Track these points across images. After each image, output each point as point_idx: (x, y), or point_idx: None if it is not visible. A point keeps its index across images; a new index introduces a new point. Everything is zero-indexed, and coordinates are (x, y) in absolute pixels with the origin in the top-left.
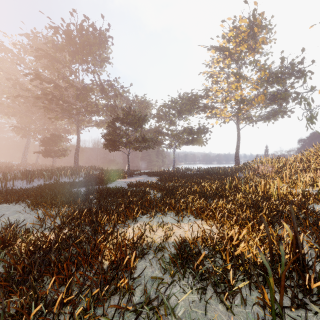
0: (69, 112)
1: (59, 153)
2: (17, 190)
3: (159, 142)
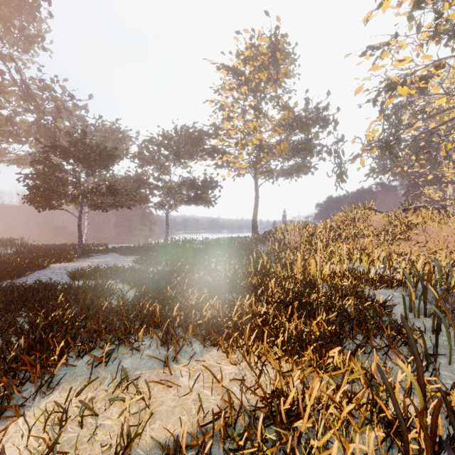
0: None
1: None
2: None
3: (143, 198)
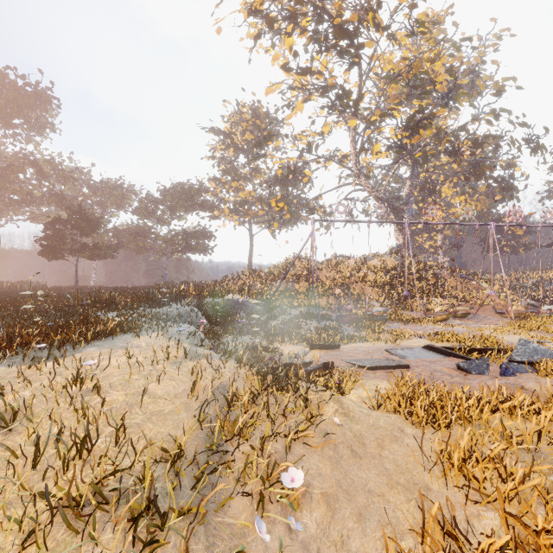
0: None
1: None
2: None
3: (142, 248)
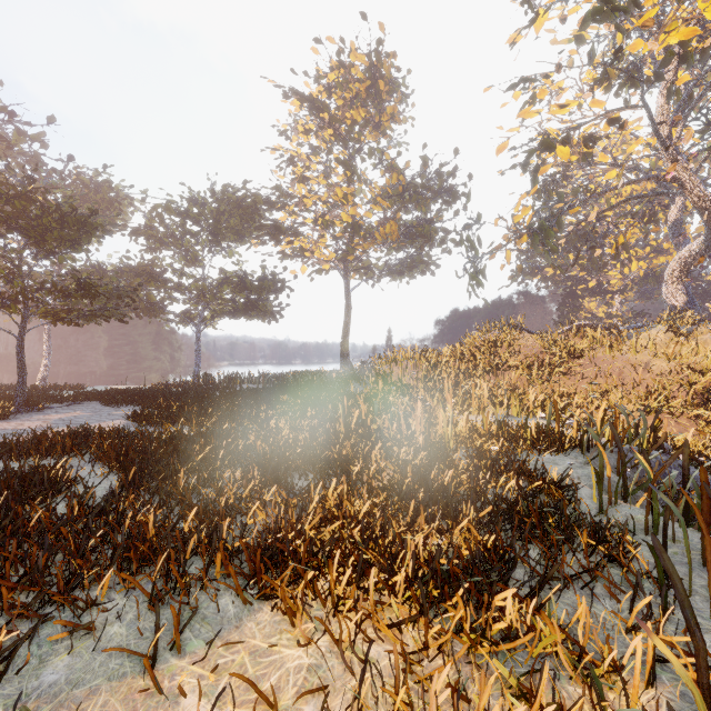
0: None
1: None
2: None
3: (154, 305)
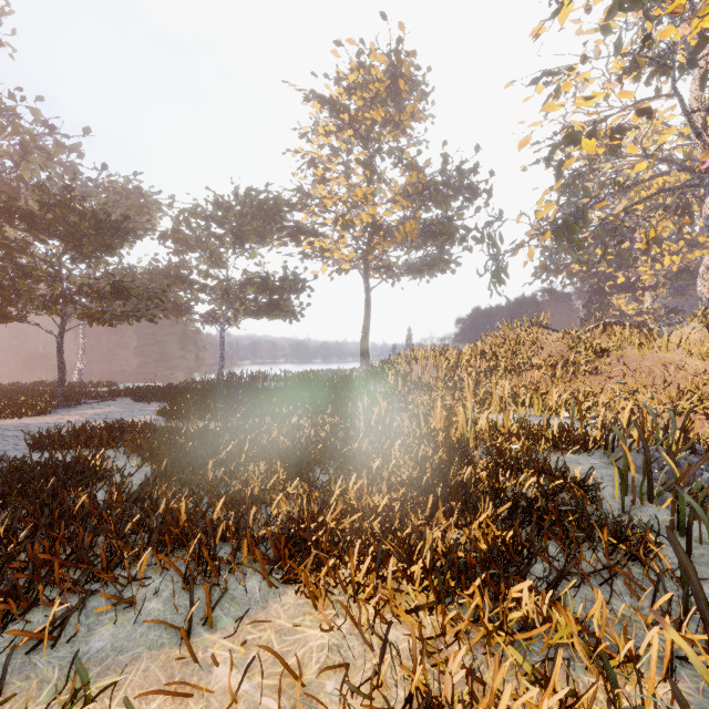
0: None
1: None
2: None
3: (181, 306)
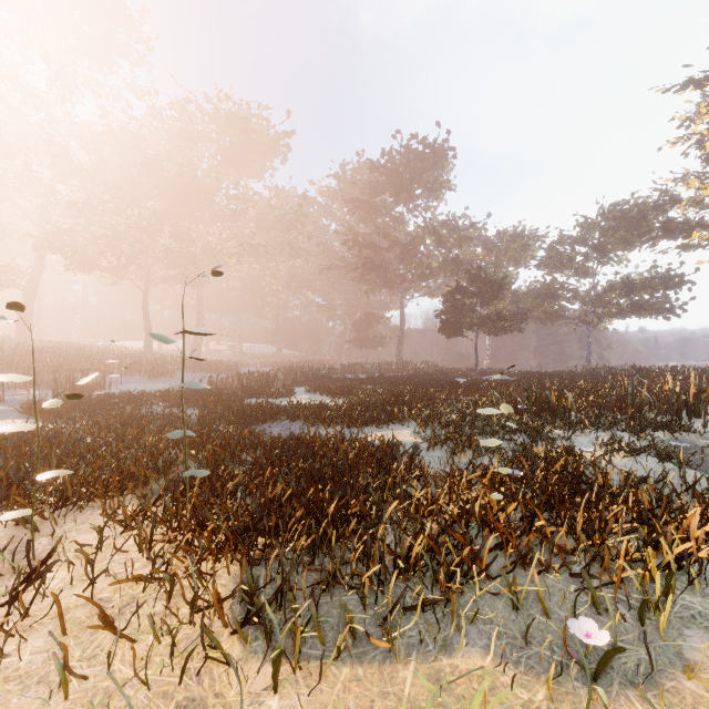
0: (391, 281)
1: (376, 342)
2: (355, 378)
3: (551, 315)
